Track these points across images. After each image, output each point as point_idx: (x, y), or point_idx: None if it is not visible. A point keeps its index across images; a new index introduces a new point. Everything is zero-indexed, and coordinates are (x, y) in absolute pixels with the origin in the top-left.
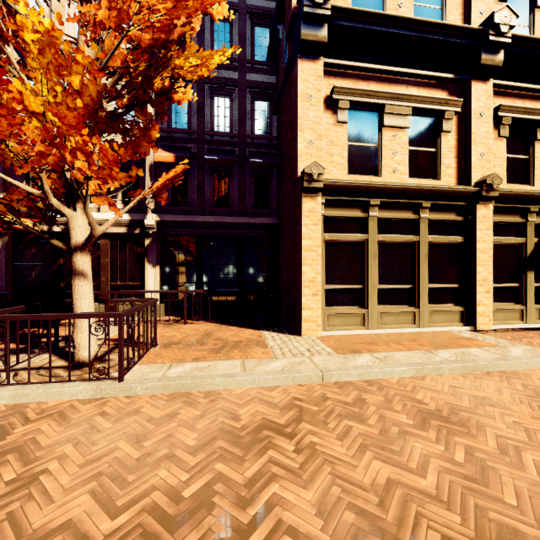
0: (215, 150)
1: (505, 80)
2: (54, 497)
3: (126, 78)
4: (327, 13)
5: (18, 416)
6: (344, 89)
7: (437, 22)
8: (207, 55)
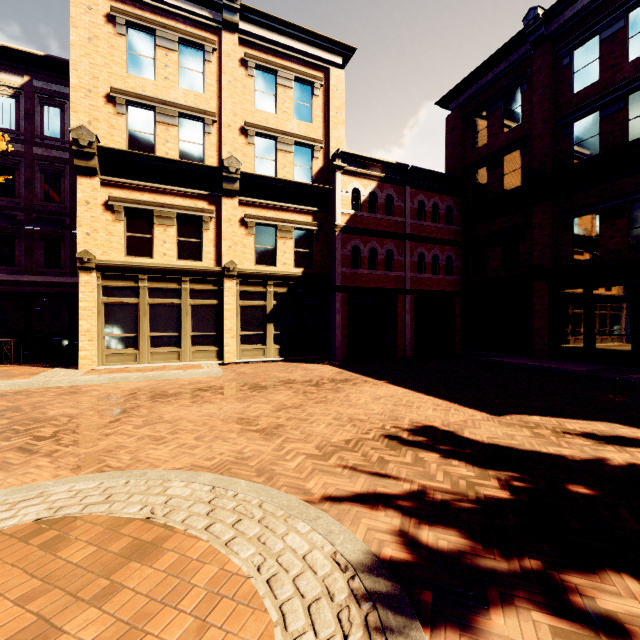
0: (43, 219)
1: (255, 196)
2: None
3: None
4: (93, 151)
5: None
6: (118, 198)
7: (184, 161)
8: None
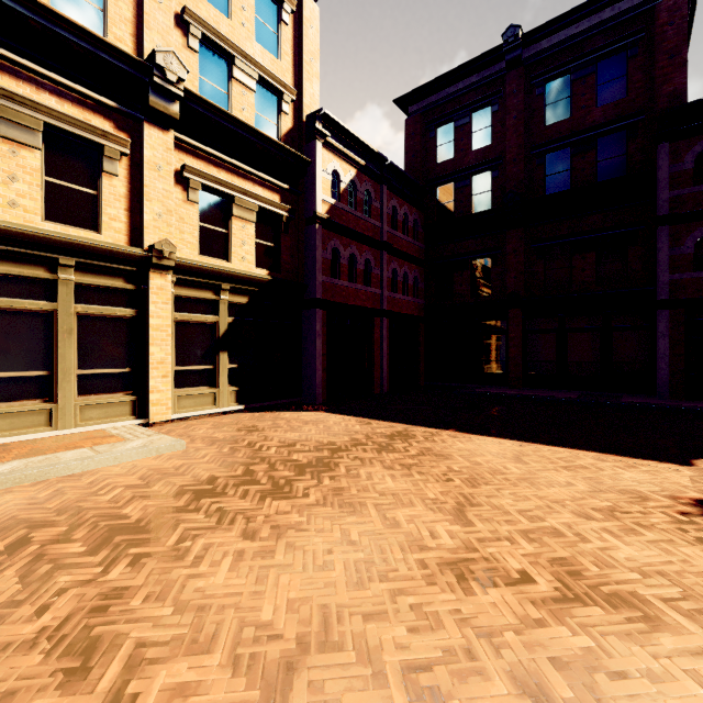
0: None
1: (199, 140)
2: None
3: None
4: None
5: None
6: None
7: (71, 19)
8: None
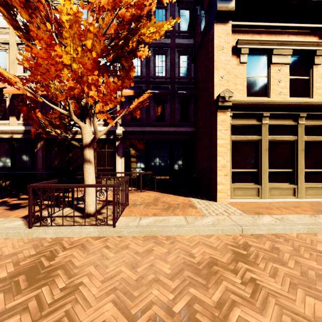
0: (156, 87)
1: None
2: (90, 302)
3: (112, 43)
4: None
5: (59, 245)
6: (245, 41)
7: None
8: (160, 24)
